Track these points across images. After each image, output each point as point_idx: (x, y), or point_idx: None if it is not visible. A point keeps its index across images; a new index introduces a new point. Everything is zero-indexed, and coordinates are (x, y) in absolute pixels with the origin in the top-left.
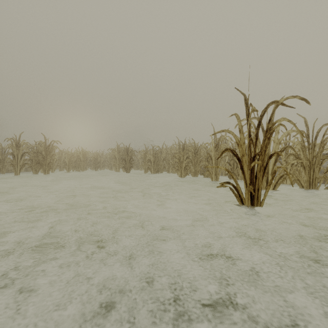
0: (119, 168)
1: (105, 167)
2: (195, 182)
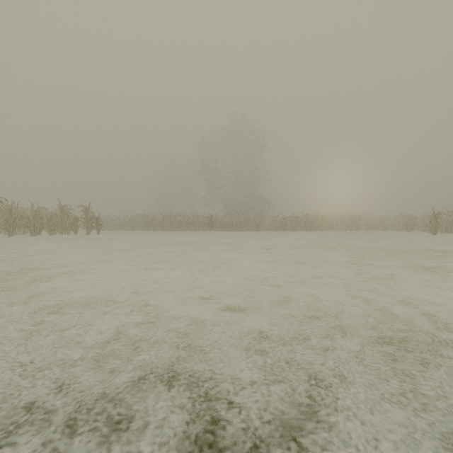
0: (402, 229)
1: (389, 229)
2: None
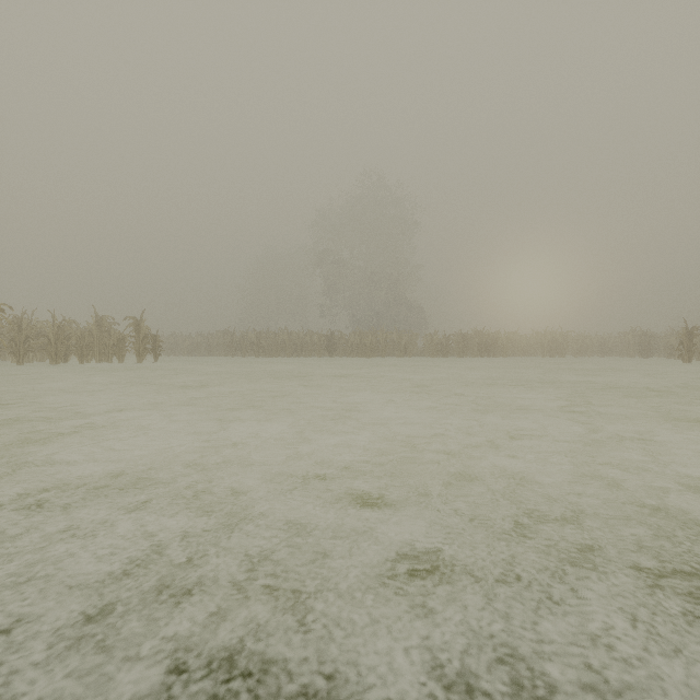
0: (634, 354)
1: (613, 353)
2: None
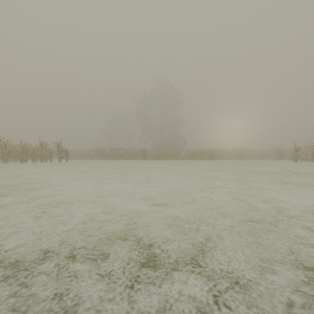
0: (275, 158)
1: (266, 158)
2: (309, 163)
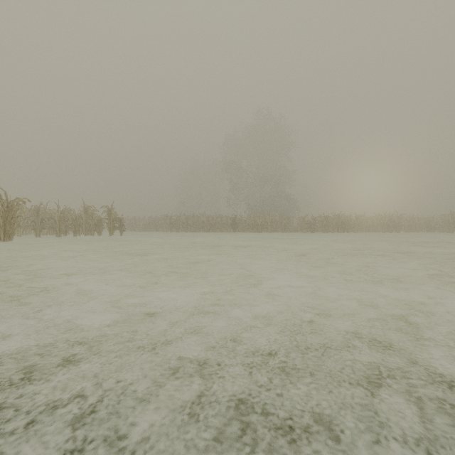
0: (453, 230)
1: (435, 230)
2: None
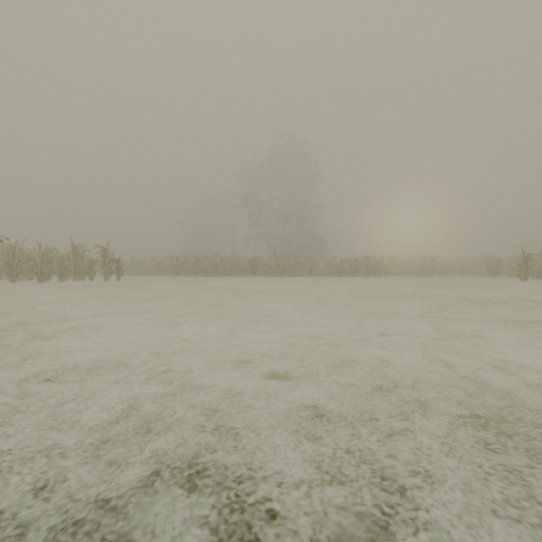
0: (485, 274)
1: (469, 274)
2: None
